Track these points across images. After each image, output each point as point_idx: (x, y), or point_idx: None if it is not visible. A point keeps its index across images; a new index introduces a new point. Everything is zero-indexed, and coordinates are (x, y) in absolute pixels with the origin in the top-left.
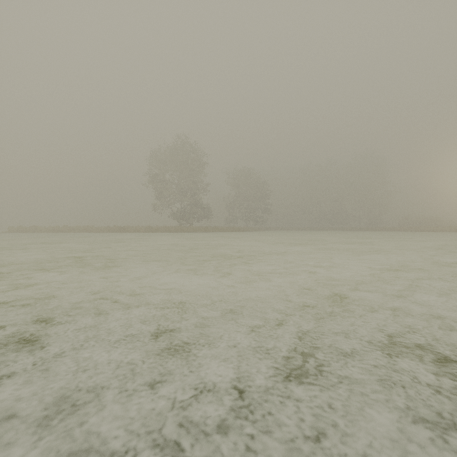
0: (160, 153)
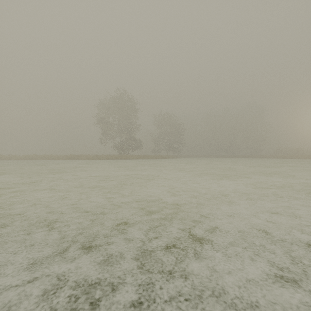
0: (105, 102)
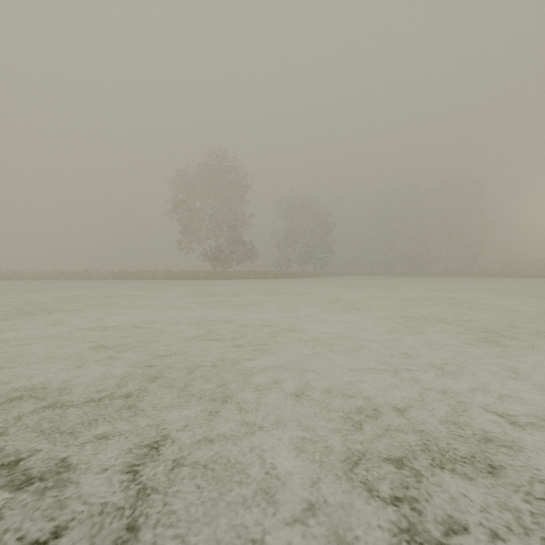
0: (188, 173)
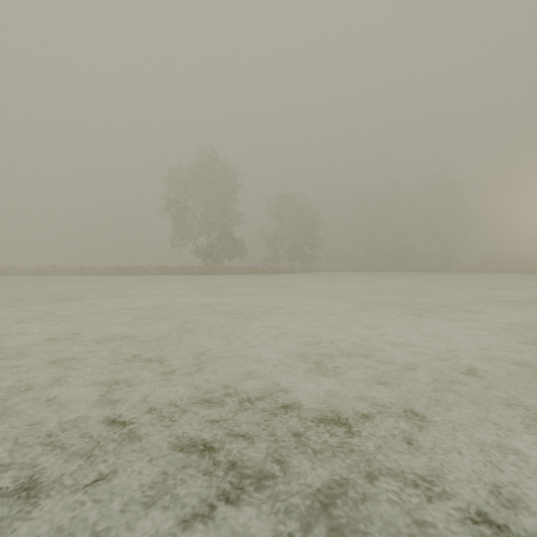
0: (181, 172)
